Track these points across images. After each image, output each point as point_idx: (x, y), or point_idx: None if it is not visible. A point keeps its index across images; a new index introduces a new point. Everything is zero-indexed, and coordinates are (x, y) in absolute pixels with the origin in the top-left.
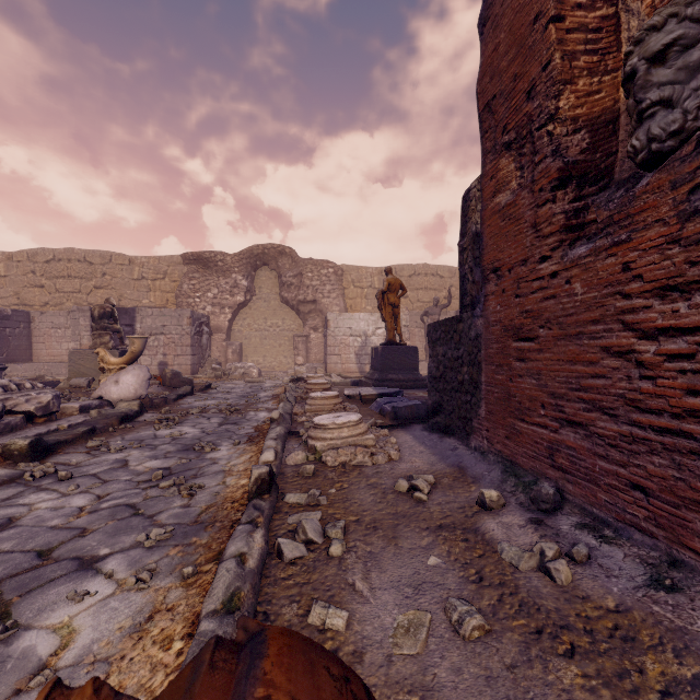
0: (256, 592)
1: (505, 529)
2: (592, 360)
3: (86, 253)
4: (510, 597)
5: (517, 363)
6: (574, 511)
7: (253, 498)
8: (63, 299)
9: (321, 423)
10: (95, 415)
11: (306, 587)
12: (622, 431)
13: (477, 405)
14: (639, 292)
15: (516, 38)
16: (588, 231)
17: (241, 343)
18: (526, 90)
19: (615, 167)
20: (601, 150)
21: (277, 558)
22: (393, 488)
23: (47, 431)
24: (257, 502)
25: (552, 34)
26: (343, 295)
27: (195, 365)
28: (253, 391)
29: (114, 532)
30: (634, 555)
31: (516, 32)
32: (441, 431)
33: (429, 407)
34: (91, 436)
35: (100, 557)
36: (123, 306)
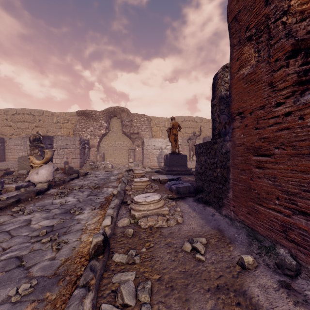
0: None
1: (265, 293)
2: None
3: (31, 110)
4: None
5: (256, 169)
6: (309, 276)
7: (92, 258)
8: (20, 132)
9: (138, 201)
10: (23, 191)
11: None
12: None
13: (226, 191)
14: None
15: None
16: None
17: (103, 152)
18: None
19: None
20: None
21: None
22: (181, 247)
23: None
24: (93, 263)
25: None
26: (151, 130)
27: (81, 163)
28: (108, 175)
29: None
30: None
31: None
32: (203, 202)
33: (196, 188)
34: (17, 204)
35: None
36: (48, 135)
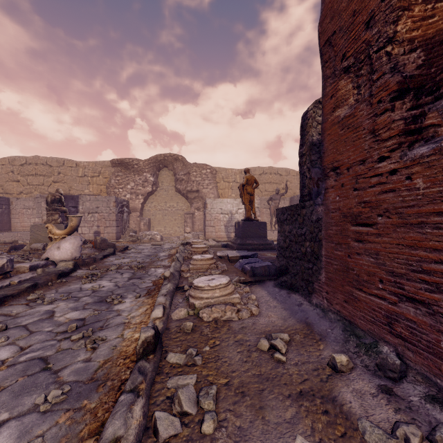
0: None
1: (360, 400)
2: (436, 247)
3: (47, 159)
4: None
5: (355, 243)
6: (418, 379)
7: (140, 358)
8: (32, 189)
9: (198, 286)
10: (40, 272)
11: None
12: None
13: (318, 272)
14: None
15: None
16: (426, 134)
17: (149, 218)
18: (365, 21)
19: None
20: (435, 65)
21: (153, 435)
22: (256, 345)
23: (0, 286)
24: (142, 364)
25: None
26: (217, 187)
27: (118, 233)
28: (156, 251)
29: (19, 391)
30: None
31: None
32: (288, 288)
33: (278, 268)
34: (33, 290)
35: None
36: (71, 194)
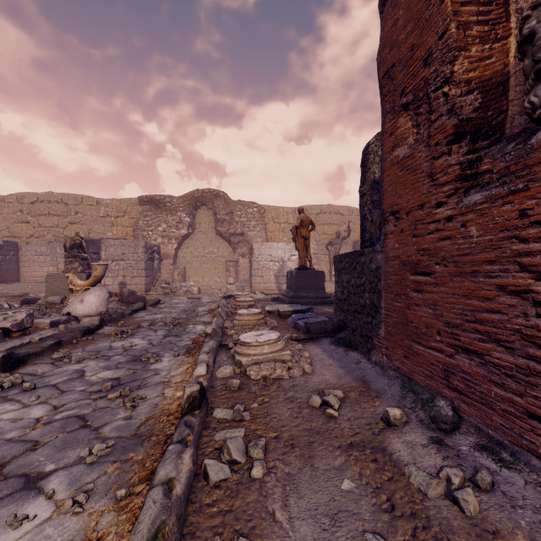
0: (181, 523)
1: (410, 449)
2: (487, 296)
3: (63, 196)
4: (423, 532)
5: (414, 294)
6: (471, 430)
7: (185, 413)
8: (45, 232)
9: (245, 341)
10: (63, 329)
11: (229, 517)
12: (519, 363)
13: (377, 326)
14: (536, 237)
15: (414, 13)
16: (482, 180)
17: (184, 267)
18: (423, 57)
19: (505, 124)
20: (492, 108)
21: (203, 480)
22: (307, 402)
23: (20, 344)
24: (188, 419)
25: (448, 6)
26: (265, 229)
27: (148, 285)
28: (193, 306)
29: (62, 445)
30: (535, 482)
31: (414, 8)
32: (345, 345)
33: (335, 324)
34: (57, 348)
35: (45, 473)
36: (91, 238)
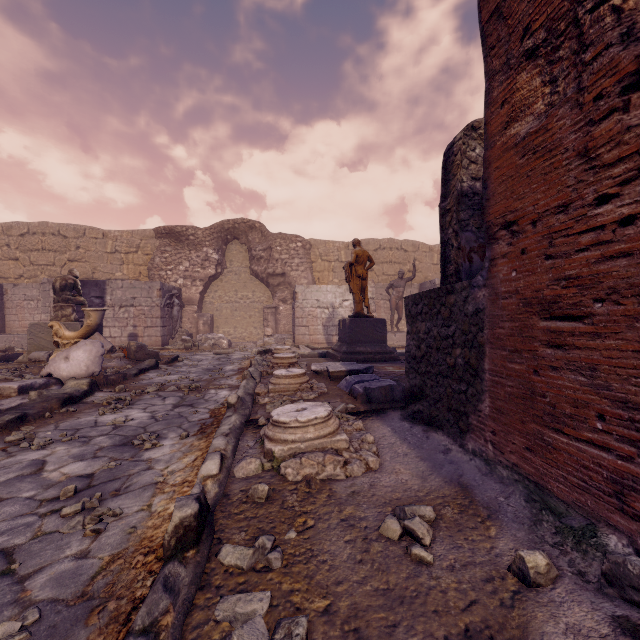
0: None
1: None
2: None
3: (60, 226)
4: None
5: (549, 350)
6: None
7: (170, 556)
8: (38, 271)
9: (280, 420)
10: (35, 396)
11: None
12: None
13: (476, 397)
14: None
15: None
16: None
17: (212, 315)
18: None
19: None
20: None
21: None
22: (377, 528)
23: None
24: (173, 570)
25: None
26: (311, 269)
27: (165, 337)
28: (219, 363)
29: None
30: None
31: None
32: (424, 422)
33: (407, 390)
34: (19, 425)
35: None
36: (96, 279)
